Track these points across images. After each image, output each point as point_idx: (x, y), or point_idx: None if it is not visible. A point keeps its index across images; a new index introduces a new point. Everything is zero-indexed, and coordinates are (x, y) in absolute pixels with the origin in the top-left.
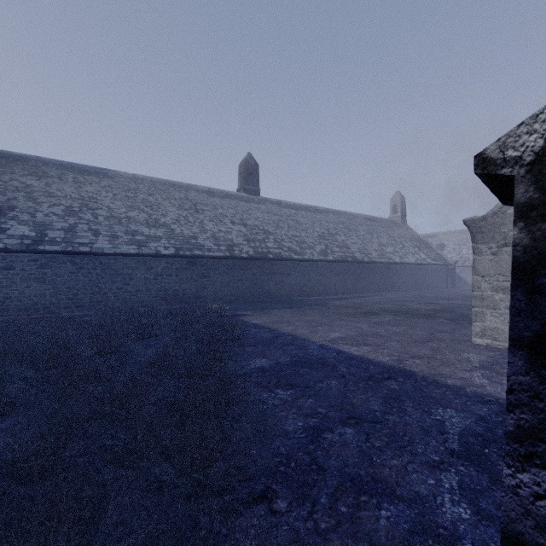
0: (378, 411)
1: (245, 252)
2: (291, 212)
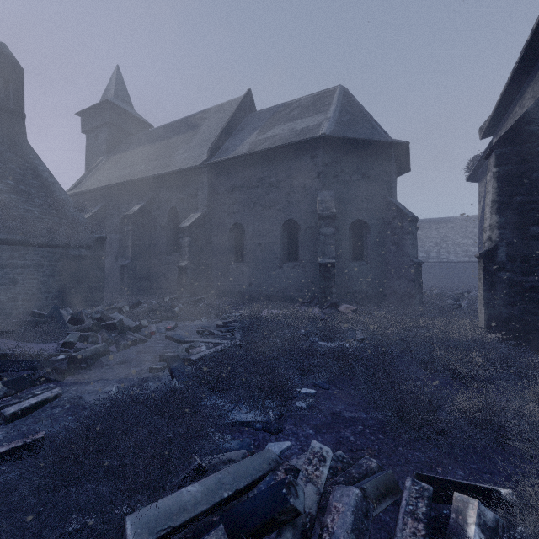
0: None
1: None
2: None
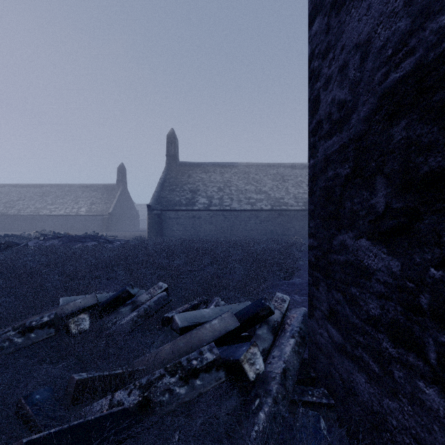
0: None
1: None
2: None
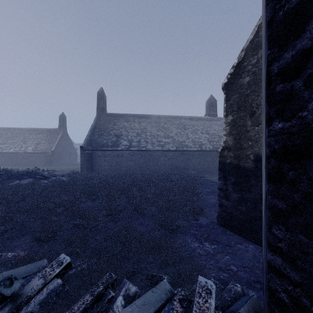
0: None
1: (207, 148)
2: None
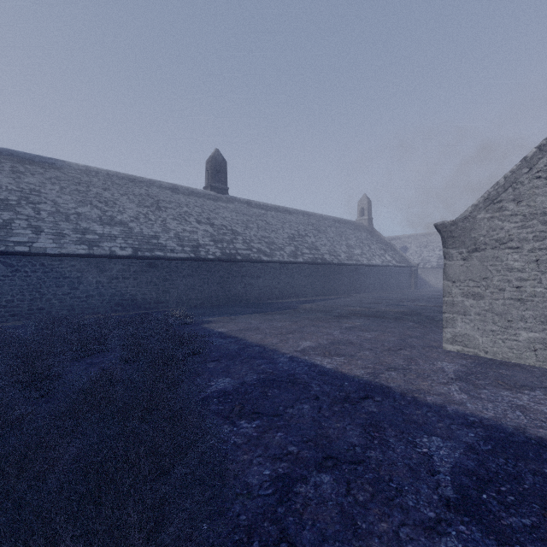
0: (358, 445)
1: (211, 254)
2: (260, 212)
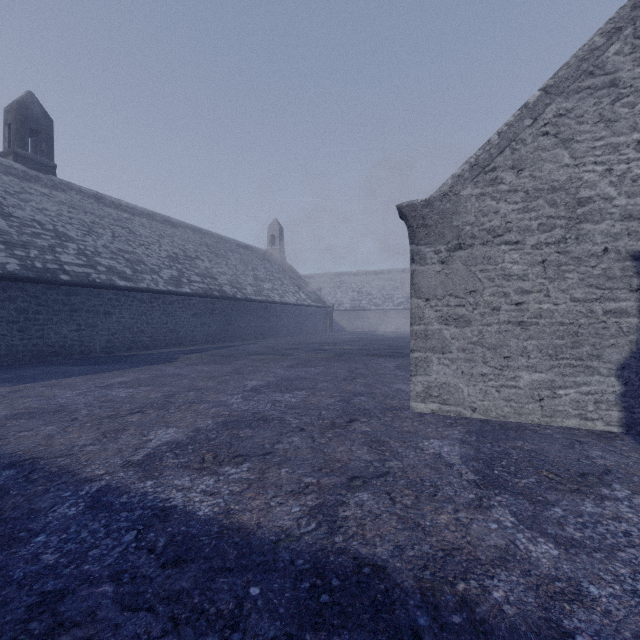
0: None
1: None
2: (121, 215)
